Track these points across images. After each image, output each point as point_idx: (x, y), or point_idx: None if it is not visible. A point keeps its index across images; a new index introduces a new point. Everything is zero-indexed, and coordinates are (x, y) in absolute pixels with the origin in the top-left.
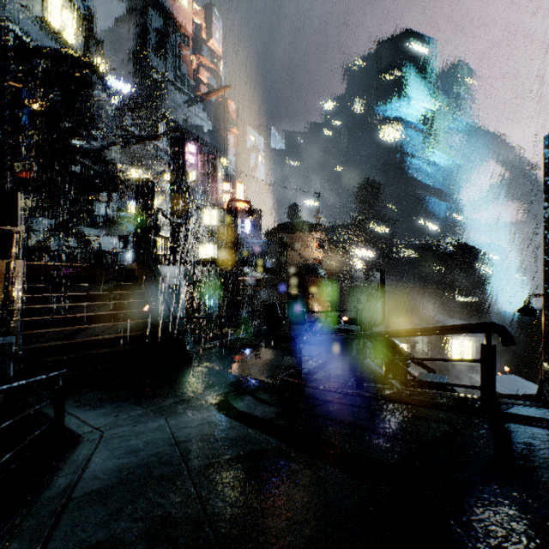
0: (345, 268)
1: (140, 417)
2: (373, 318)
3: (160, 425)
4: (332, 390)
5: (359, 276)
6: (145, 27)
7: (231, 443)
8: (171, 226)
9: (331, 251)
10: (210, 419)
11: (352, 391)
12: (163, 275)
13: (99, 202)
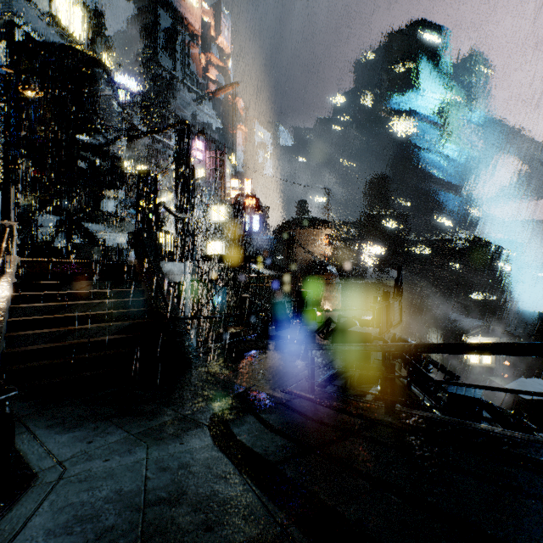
0: (355, 265)
1: (117, 445)
2: (390, 319)
3: (137, 462)
4: (353, 414)
5: (370, 273)
6: (155, 27)
7: (218, 514)
8: (176, 221)
9: (341, 248)
10: (200, 454)
11: (381, 419)
12: (167, 272)
13: (107, 198)
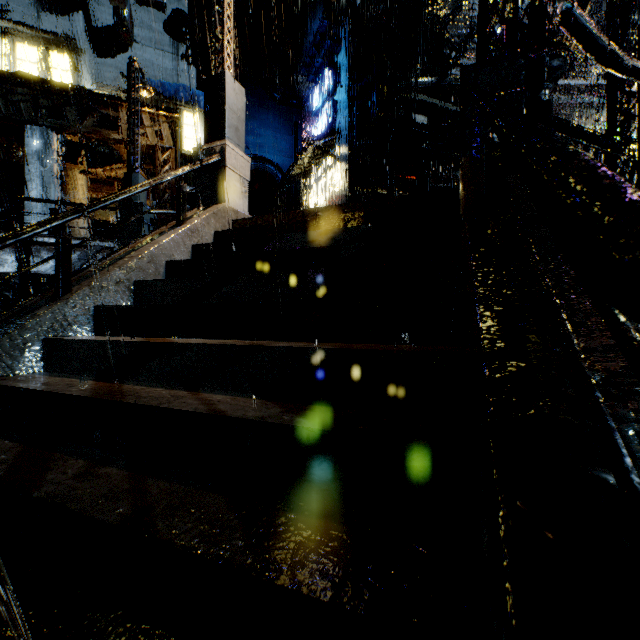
0: None
1: None
2: None
3: None
4: None
5: None
6: None
7: None
8: (612, 111)
9: None
10: None
11: None
12: None
13: None
